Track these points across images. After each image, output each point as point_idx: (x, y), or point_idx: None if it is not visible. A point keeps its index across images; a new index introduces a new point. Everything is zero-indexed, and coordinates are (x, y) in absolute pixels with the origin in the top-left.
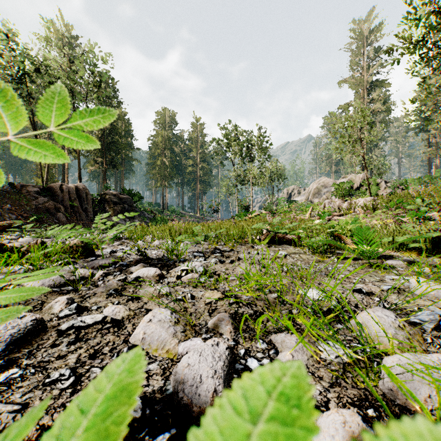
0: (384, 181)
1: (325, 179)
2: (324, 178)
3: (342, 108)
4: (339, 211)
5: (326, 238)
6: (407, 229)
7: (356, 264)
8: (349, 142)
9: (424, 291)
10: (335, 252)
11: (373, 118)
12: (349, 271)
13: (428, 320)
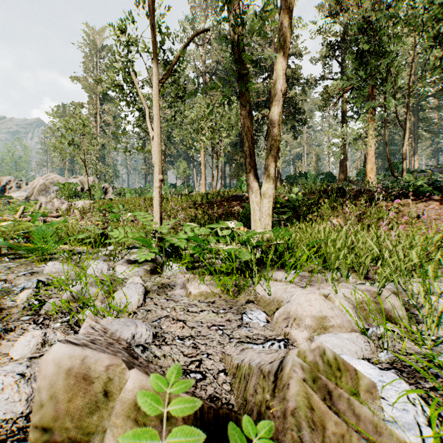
0: (113, 187)
1: (55, 176)
2: (53, 174)
3: (75, 105)
4: (57, 212)
5: (23, 241)
6: (88, 228)
7: (28, 261)
8: (69, 144)
9: (50, 270)
10: (9, 253)
11: (105, 128)
12: (9, 267)
13: (24, 286)
